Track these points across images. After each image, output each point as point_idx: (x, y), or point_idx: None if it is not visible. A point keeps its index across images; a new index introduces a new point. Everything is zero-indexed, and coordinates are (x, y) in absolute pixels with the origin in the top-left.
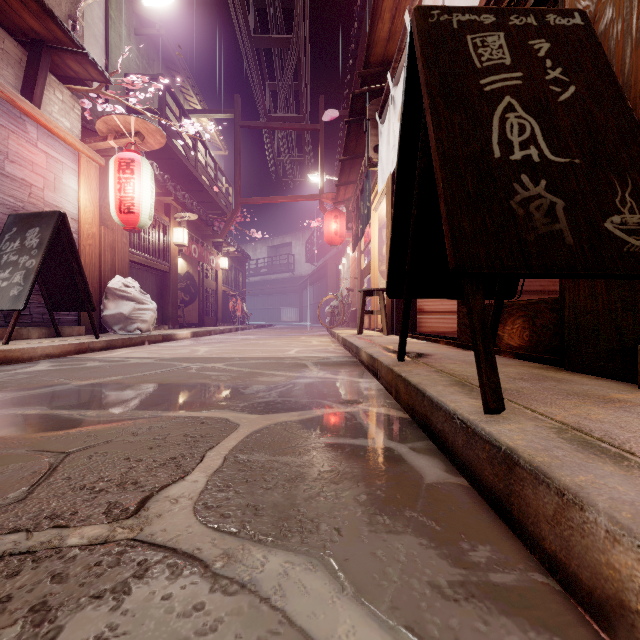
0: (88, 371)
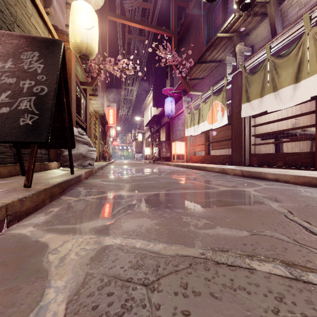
0: None
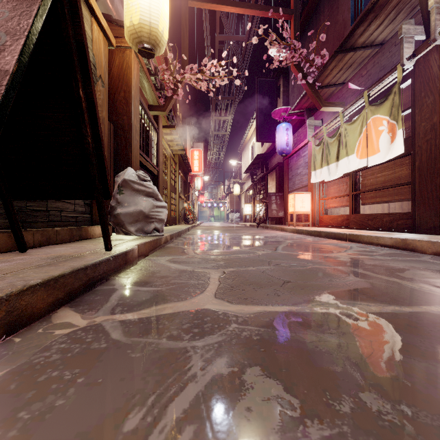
0: None
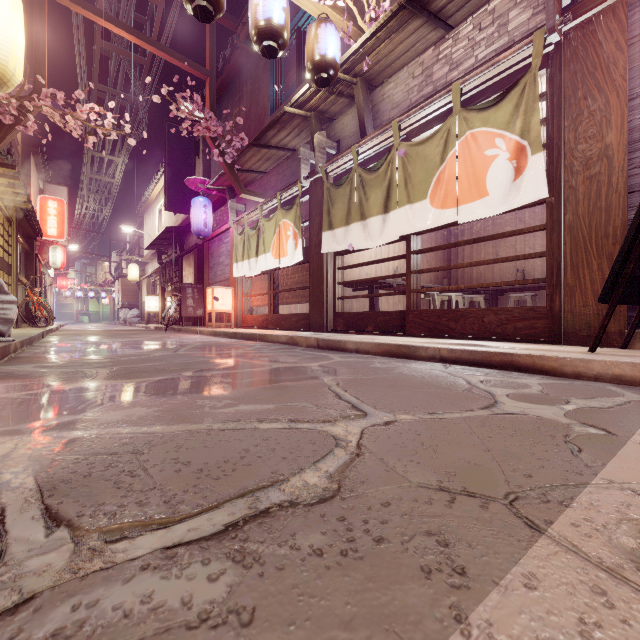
0: (411, 383)
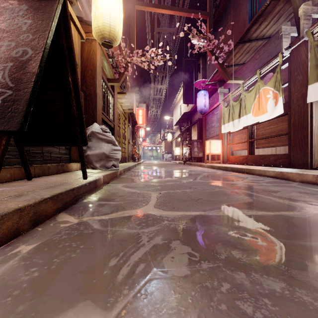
0: None
